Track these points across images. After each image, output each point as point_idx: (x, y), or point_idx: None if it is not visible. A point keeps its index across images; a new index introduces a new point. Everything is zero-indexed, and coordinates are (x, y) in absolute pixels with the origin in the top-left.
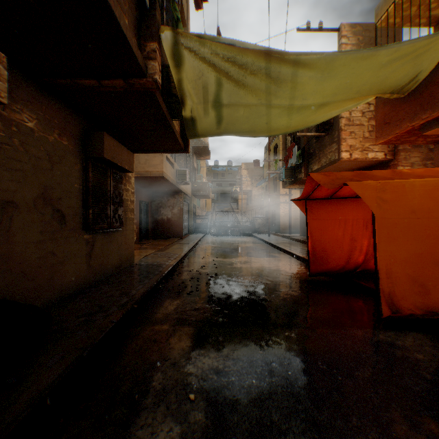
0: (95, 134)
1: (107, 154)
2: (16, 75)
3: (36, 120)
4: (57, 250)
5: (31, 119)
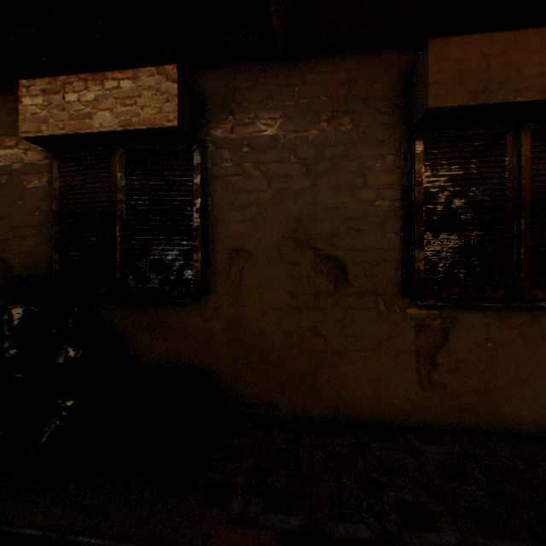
0: (417, 65)
1: (442, 96)
2: (247, 76)
3: (280, 120)
4: (324, 327)
5: (270, 124)
